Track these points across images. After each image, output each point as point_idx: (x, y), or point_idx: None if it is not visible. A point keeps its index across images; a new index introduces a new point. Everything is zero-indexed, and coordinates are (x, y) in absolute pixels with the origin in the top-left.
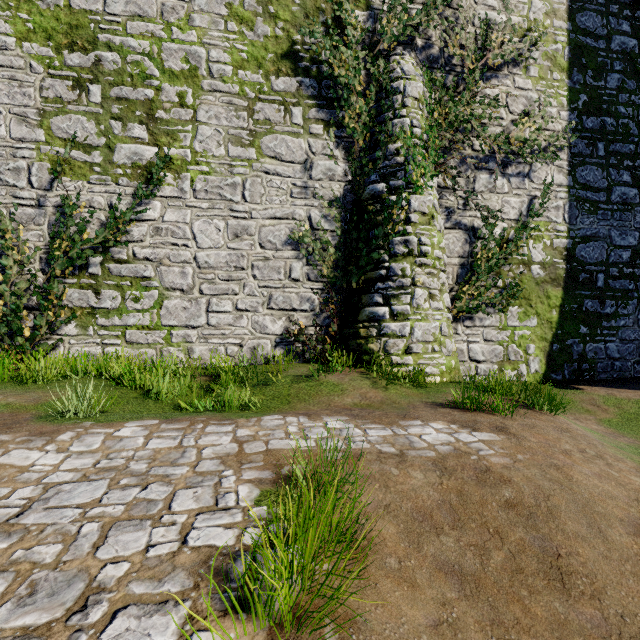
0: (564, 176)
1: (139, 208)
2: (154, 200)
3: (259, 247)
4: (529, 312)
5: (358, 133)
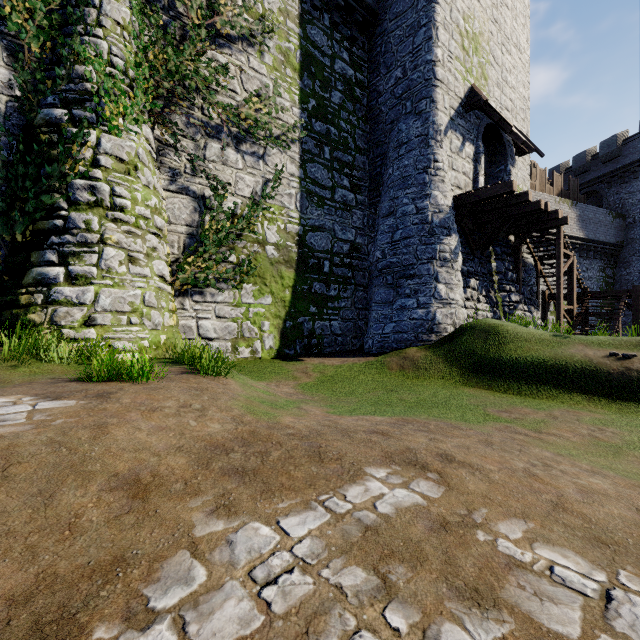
0: (296, 168)
1: None
2: None
3: None
4: (264, 290)
5: (29, 35)
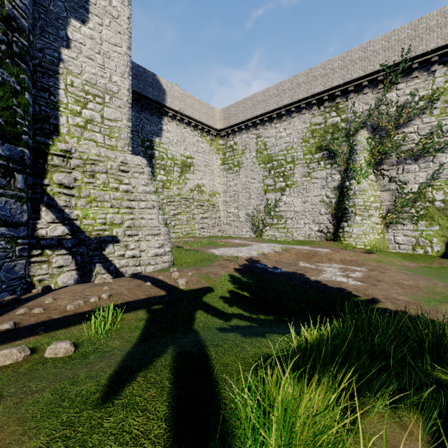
0: None
1: (281, 198)
2: (284, 196)
3: (310, 205)
4: (433, 223)
5: (342, 165)
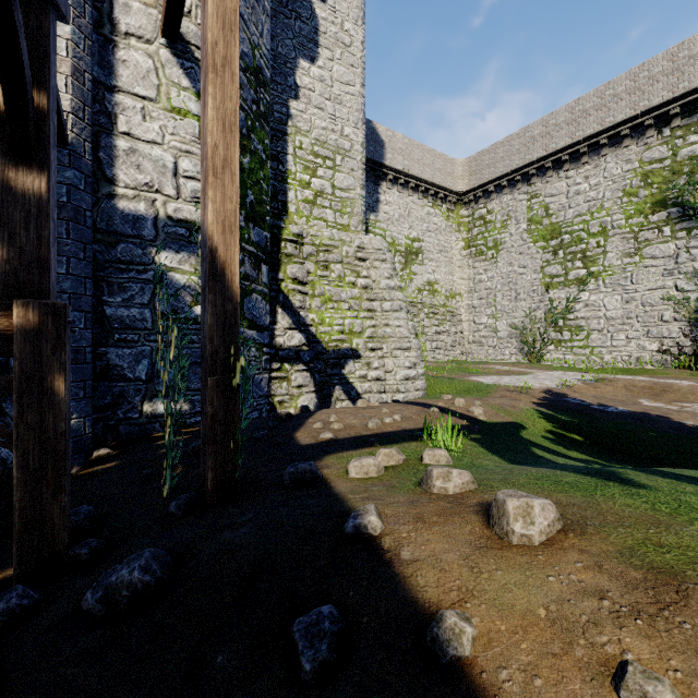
0: None
1: (578, 297)
2: (585, 292)
3: (641, 306)
4: None
5: None
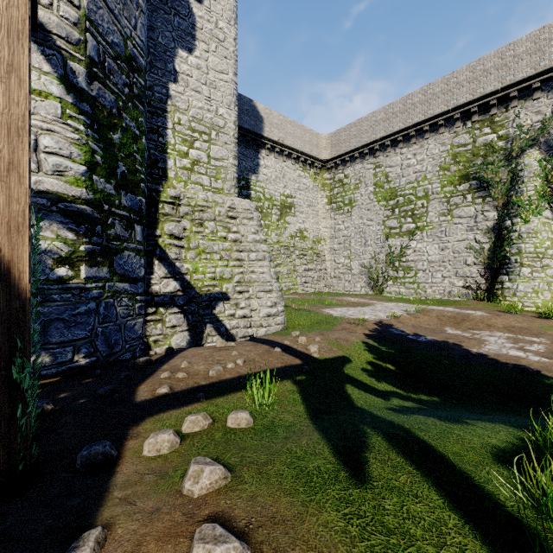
0: None
1: (409, 244)
2: (413, 241)
3: (452, 253)
4: None
5: (499, 198)
